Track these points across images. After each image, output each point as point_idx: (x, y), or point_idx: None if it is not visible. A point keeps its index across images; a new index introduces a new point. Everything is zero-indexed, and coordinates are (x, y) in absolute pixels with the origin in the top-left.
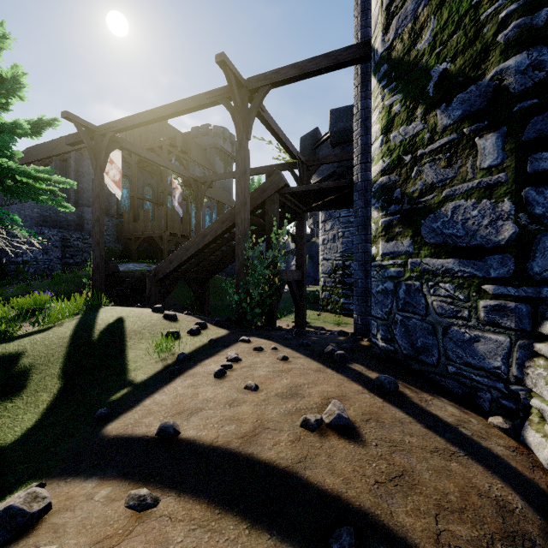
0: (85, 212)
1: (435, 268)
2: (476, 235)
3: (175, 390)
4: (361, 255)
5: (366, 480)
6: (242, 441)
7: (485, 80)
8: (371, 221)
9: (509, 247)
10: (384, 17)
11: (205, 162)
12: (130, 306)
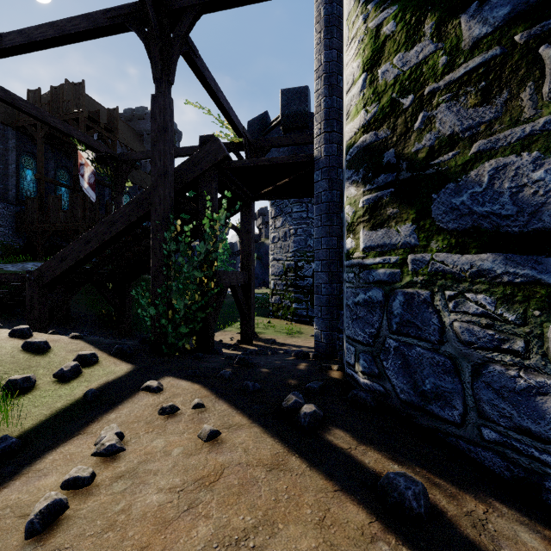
0: None
1: (457, 269)
2: (541, 211)
3: None
4: (325, 252)
5: None
6: None
7: None
8: (337, 208)
9: None
10: None
11: (141, 149)
12: (12, 321)
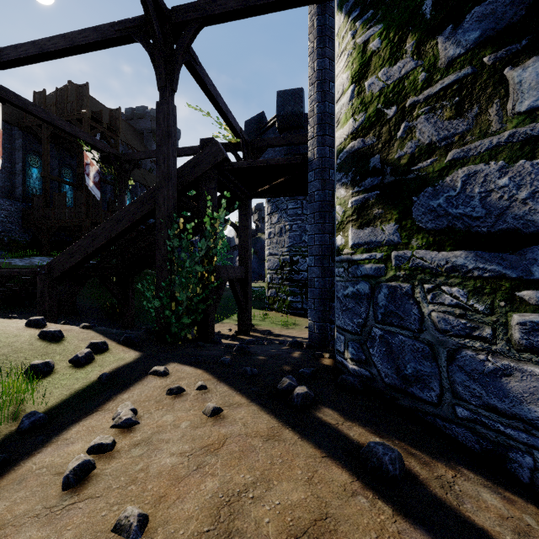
0: None
1: (435, 264)
2: (506, 214)
3: None
4: (318, 248)
5: None
6: None
7: None
8: (329, 206)
9: None
10: None
11: (142, 147)
12: (22, 313)
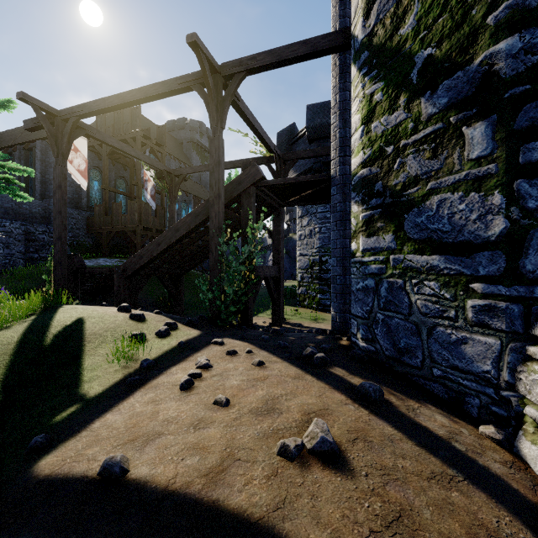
0: (51, 204)
1: (419, 265)
2: (463, 230)
3: (132, 407)
4: (340, 251)
5: (358, 531)
6: (206, 481)
7: (474, 65)
8: (349, 216)
9: (500, 243)
10: (364, 2)
11: (182, 156)
12: (98, 304)
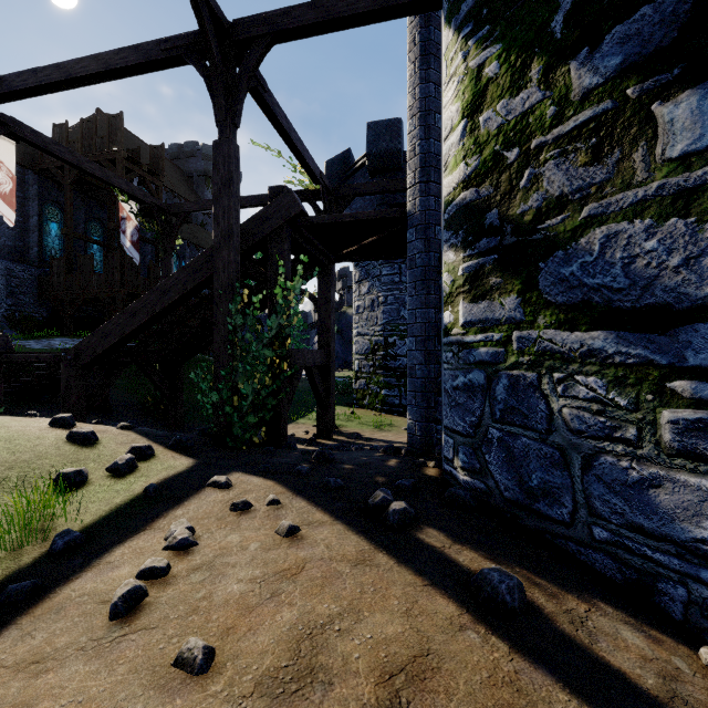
0: None
1: (567, 348)
2: (654, 285)
3: None
4: (421, 327)
5: None
6: None
7: None
8: (435, 273)
9: None
10: None
11: (191, 194)
12: (41, 410)
